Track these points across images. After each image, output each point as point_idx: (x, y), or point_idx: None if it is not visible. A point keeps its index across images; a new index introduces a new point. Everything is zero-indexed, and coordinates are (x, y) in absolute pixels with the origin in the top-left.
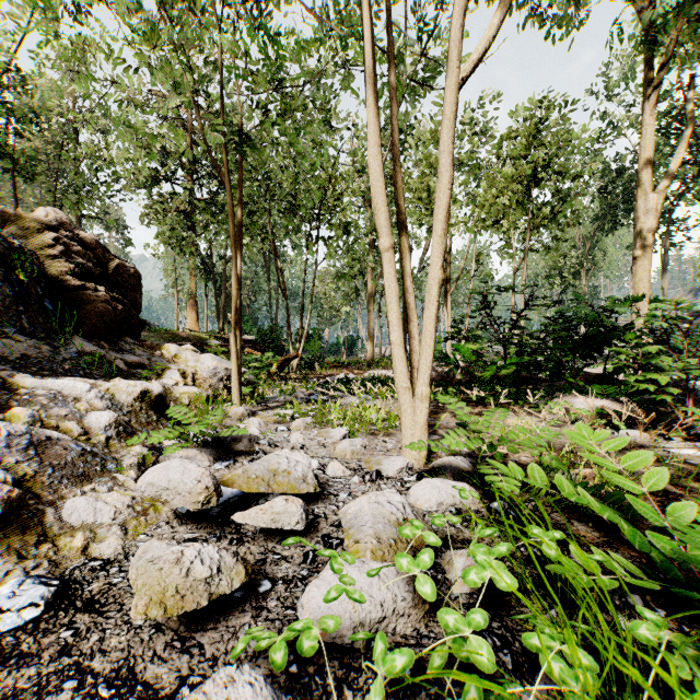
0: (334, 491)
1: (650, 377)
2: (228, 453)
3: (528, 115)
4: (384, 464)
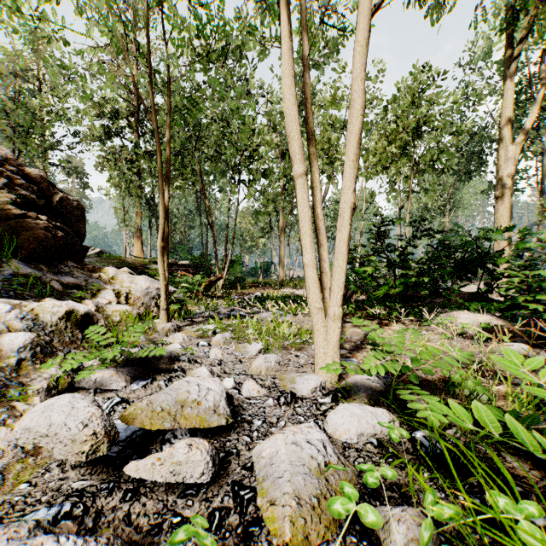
0: (248, 417)
1: (532, 296)
2: (148, 370)
3: (413, 77)
4: (298, 382)
